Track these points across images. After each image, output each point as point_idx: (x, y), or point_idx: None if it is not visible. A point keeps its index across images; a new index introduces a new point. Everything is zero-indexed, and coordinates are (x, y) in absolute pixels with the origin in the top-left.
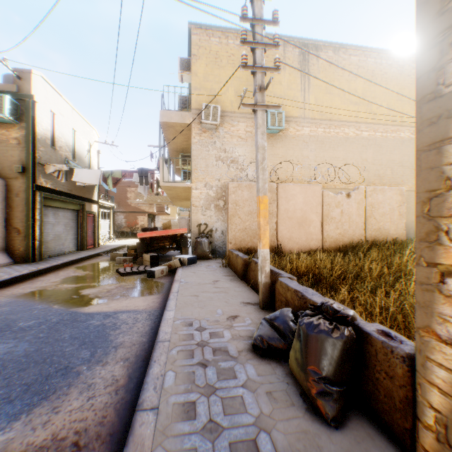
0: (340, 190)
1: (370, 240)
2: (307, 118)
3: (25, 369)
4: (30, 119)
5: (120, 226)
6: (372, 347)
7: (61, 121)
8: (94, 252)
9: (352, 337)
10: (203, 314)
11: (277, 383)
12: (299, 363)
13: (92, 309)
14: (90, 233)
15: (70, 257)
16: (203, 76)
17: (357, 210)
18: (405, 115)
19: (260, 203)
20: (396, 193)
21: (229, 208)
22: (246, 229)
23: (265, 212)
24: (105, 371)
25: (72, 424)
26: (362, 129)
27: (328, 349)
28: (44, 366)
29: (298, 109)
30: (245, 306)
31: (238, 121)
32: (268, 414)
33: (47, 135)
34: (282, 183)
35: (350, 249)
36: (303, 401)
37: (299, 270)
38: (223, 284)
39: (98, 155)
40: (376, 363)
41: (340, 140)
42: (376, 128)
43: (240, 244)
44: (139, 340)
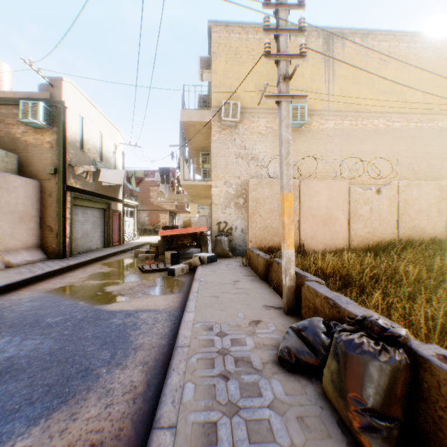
0: (367, 186)
1: (403, 239)
2: (331, 110)
3: (48, 367)
4: (61, 123)
5: (143, 224)
6: (432, 377)
7: (89, 125)
8: (119, 249)
9: (405, 362)
10: (223, 317)
11: (309, 405)
12: (337, 387)
13: (114, 307)
14: (116, 230)
15: (97, 253)
16: (223, 73)
17: (388, 207)
18: (443, 102)
19: (284, 200)
20: (434, 188)
21: (249, 206)
22: (266, 227)
23: (290, 211)
24: (124, 375)
25: (88, 435)
26: (393, 120)
27: (373, 374)
28: (65, 365)
29: (321, 101)
30: (268, 310)
31: (258, 117)
32: (301, 446)
33: (76, 138)
34: (305, 180)
35: (381, 249)
36: (341, 432)
37: (324, 271)
38: (244, 285)
39: (123, 156)
40: (438, 397)
41: (367, 132)
42: (409, 118)
43: (261, 243)
44: (158, 343)
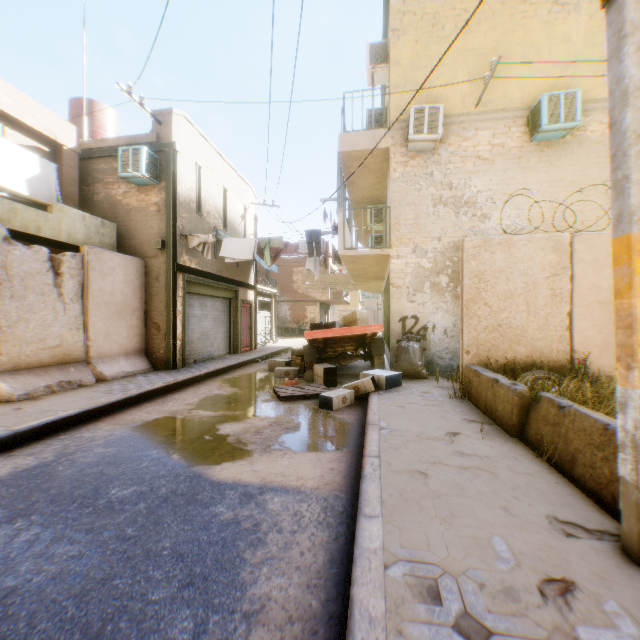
0: None
1: None
2: None
3: None
4: (169, 175)
5: (284, 320)
6: None
7: (207, 177)
8: (248, 357)
9: None
10: (457, 550)
11: None
12: None
13: (225, 473)
14: (245, 330)
15: (217, 363)
16: (410, 63)
17: None
18: None
19: (631, 253)
20: None
21: (464, 287)
22: (499, 326)
23: None
24: None
25: None
26: None
27: None
28: None
29: None
30: (571, 539)
31: (475, 128)
32: None
33: (191, 196)
34: (584, 233)
35: None
36: None
37: None
38: (473, 446)
39: (255, 222)
40: None
41: None
42: None
43: (487, 355)
44: (302, 603)
